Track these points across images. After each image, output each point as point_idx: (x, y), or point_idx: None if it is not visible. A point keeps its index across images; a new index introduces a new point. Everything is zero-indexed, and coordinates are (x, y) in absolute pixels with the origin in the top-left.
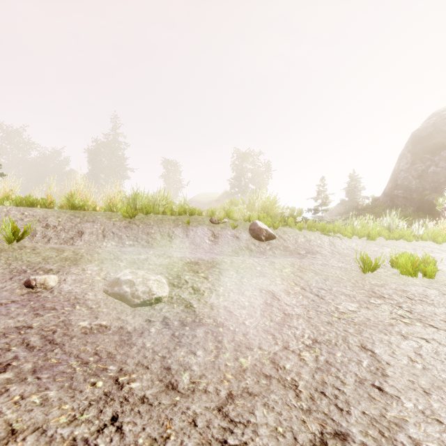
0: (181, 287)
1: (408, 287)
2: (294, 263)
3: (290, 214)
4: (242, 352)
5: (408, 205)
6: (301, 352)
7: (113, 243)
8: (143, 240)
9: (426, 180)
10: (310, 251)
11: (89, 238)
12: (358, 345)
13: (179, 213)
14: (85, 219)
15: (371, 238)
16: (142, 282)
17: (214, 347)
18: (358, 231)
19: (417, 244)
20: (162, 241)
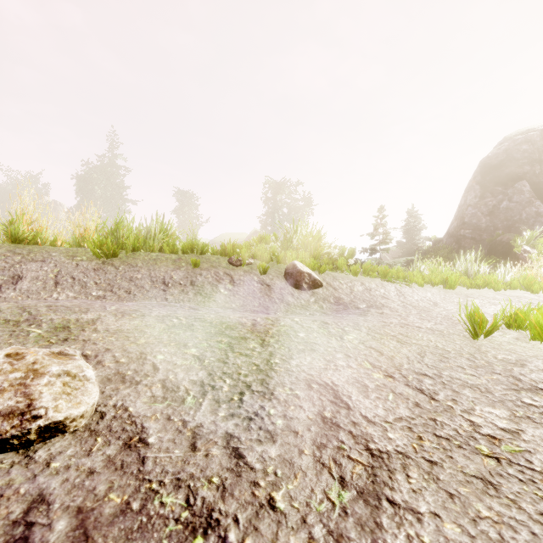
0: (138, 383)
1: None
2: (358, 323)
3: (339, 256)
4: None
5: (477, 248)
6: None
7: (70, 294)
8: (122, 288)
9: (498, 217)
10: (373, 305)
11: (30, 286)
12: None
13: (183, 251)
14: (30, 258)
15: (450, 286)
16: (19, 383)
17: None
18: (427, 277)
19: (508, 294)
20: (151, 291)
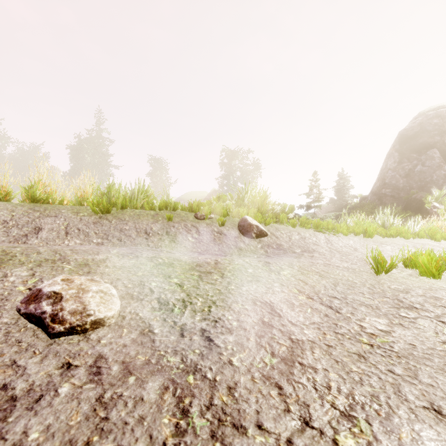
0: (142, 299)
1: (438, 293)
2: (292, 263)
3: (281, 211)
4: (224, 441)
5: (396, 204)
6: (337, 435)
7: (77, 241)
8: (115, 237)
9: (413, 179)
10: (306, 250)
11: (47, 235)
12: (427, 407)
13: (159, 208)
14: (46, 214)
15: (368, 235)
16: (75, 295)
17: (171, 429)
18: (352, 228)
19: (415, 242)
20: (137, 239)
